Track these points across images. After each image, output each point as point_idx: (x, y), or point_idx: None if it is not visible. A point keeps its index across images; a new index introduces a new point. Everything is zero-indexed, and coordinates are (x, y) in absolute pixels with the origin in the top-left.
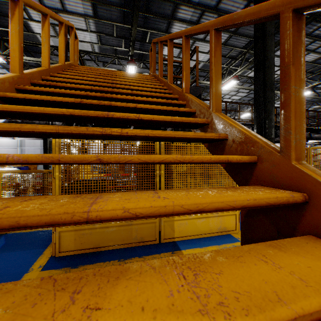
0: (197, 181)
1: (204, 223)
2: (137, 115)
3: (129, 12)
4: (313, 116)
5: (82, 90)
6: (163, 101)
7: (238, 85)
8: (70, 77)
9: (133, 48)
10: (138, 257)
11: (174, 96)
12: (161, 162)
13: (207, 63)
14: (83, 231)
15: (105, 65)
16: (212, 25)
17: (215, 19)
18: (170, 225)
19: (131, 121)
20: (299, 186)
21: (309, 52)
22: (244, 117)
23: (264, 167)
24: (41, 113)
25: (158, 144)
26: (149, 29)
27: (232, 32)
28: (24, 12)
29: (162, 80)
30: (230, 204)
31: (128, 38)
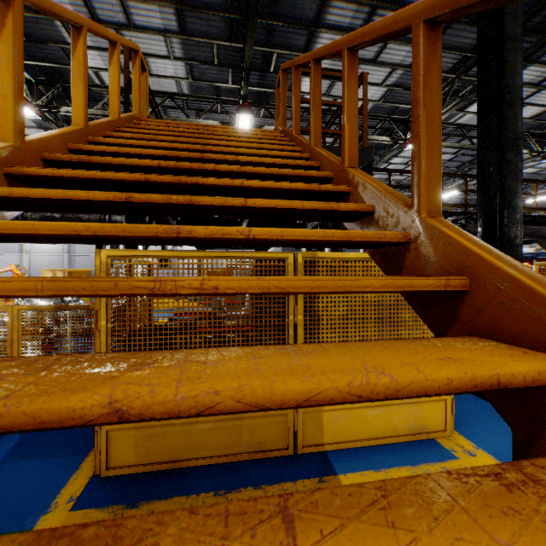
0: (369, 334)
1: (382, 416)
2: (244, 229)
3: (239, 20)
4: None
5: (141, 169)
6: (303, 187)
7: None
8: (124, 143)
9: (247, 84)
10: (253, 486)
11: (324, 174)
12: (304, 405)
13: (380, 104)
14: (150, 430)
15: (200, 115)
16: (419, 14)
17: None
18: (315, 420)
19: (232, 241)
20: None
21: None
22: (447, 198)
23: None
24: (29, 235)
25: (291, 263)
26: (275, 48)
27: None
28: (66, 33)
29: (299, 140)
30: None
31: (239, 67)
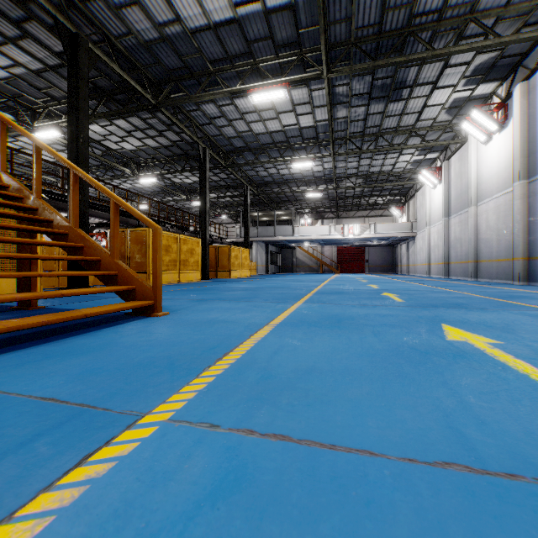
0: None
1: None
2: None
3: None
4: (171, 209)
5: None
6: None
7: (65, 139)
8: None
9: None
10: None
11: None
12: None
13: (3, 82)
14: None
15: None
16: (1, 116)
17: (3, 115)
18: None
19: None
20: (38, 205)
21: (149, 137)
22: None
23: (28, 200)
24: None
25: None
26: None
27: (50, 66)
28: None
29: None
30: (5, 202)
31: None
